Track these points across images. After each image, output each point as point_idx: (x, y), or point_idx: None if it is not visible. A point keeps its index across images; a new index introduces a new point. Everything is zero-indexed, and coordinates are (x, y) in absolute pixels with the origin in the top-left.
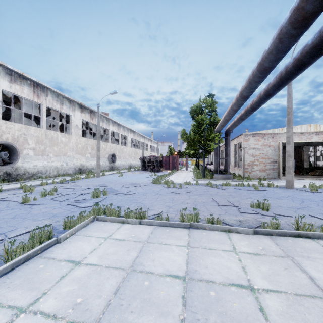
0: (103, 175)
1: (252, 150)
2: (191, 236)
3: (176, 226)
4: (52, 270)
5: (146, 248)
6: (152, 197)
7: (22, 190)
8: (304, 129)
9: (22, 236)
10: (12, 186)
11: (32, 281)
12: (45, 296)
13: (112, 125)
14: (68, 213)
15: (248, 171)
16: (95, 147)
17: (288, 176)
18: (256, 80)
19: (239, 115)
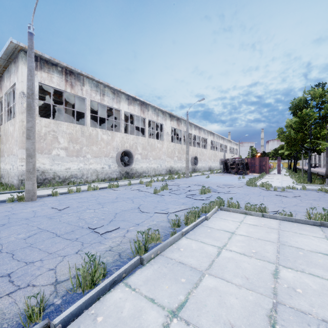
0: (190, 176)
1: None
2: (326, 232)
3: (304, 223)
4: (218, 233)
5: (282, 233)
6: (257, 198)
7: (142, 185)
8: None
9: (177, 213)
10: (132, 182)
11: (211, 236)
12: (228, 245)
13: (194, 129)
14: (192, 203)
15: None
16: (180, 151)
17: None
18: None
19: None
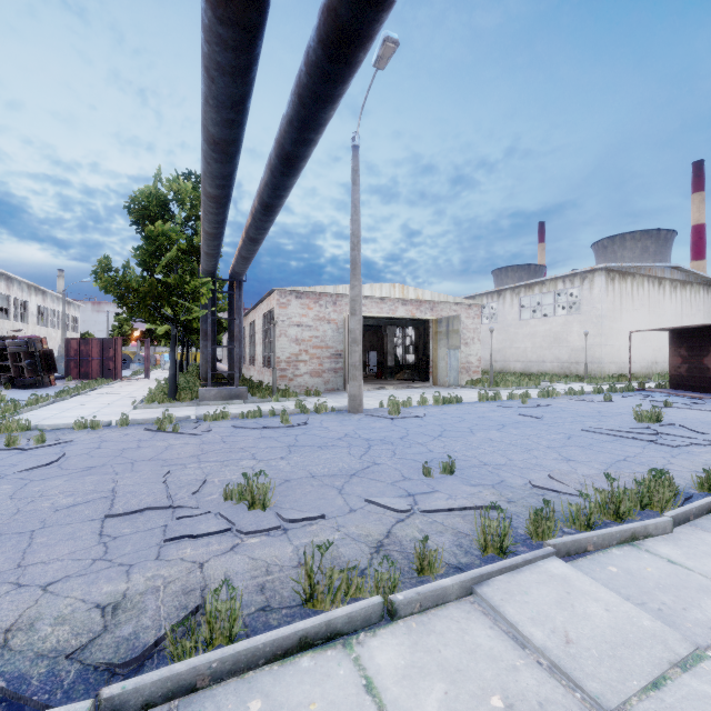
0: None
1: (296, 329)
2: None
3: None
4: None
5: None
6: None
7: None
8: (385, 293)
9: None
10: None
11: None
12: None
13: None
14: None
15: (287, 377)
16: None
17: (353, 385)
18: (219, 59)
19: (244, 227)
